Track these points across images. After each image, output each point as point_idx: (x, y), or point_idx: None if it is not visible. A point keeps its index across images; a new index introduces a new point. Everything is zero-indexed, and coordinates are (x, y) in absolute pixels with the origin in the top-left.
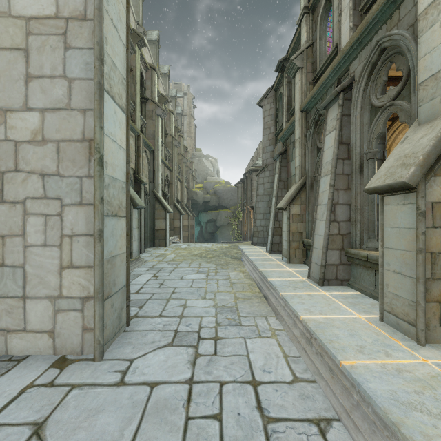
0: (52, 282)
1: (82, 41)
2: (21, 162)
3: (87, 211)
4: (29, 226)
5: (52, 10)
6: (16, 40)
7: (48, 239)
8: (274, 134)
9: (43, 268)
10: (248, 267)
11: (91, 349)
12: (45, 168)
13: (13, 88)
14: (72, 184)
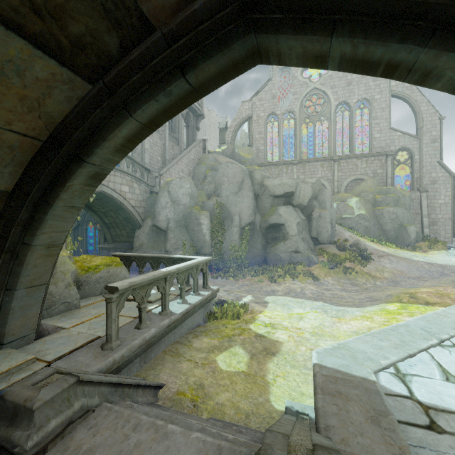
0: (444, 235)
1: (448, 206)
2: (439, 220)
3: (449, 226)
4: (440, 228)
5: (444, 202)
6: (438, 206)
7: (443, 230)
8: (454, 194)
9: (442, 233)
10: (454, 241)
11: (449, 243)
12: (443, 221)
13: (438, 212)
14: (447, 223)
